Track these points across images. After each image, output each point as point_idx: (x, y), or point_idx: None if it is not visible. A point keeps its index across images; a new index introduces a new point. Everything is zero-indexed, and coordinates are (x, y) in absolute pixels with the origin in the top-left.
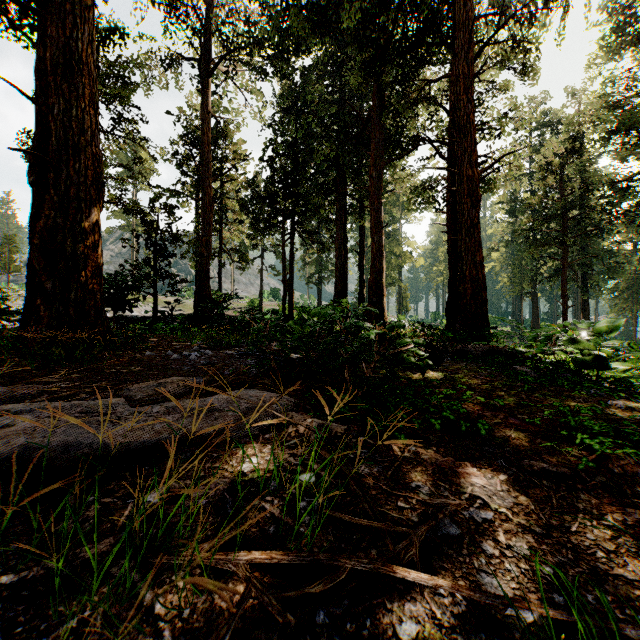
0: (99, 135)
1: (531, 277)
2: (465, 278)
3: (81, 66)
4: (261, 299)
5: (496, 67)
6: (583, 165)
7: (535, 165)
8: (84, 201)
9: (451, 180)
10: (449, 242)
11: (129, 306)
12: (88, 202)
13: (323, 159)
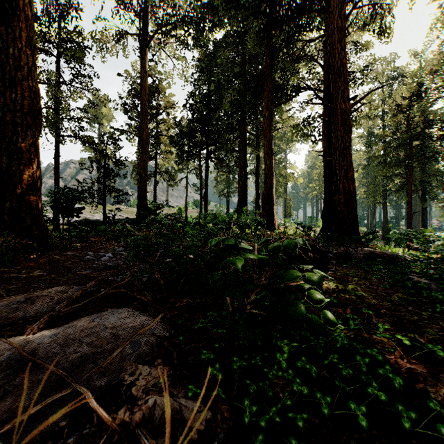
0: (36, 72)
1: (382, 191)
2: (339, 190)
3: (18, 13)
4: (186, 207)
5: (358, 33)
6: (425, 106)
7: (387, 107)
8: (21, 125)
9: (326, 115)
10: (324, 163)
11: (76, 213)
12: (25, 126)
13: (229, 105)
